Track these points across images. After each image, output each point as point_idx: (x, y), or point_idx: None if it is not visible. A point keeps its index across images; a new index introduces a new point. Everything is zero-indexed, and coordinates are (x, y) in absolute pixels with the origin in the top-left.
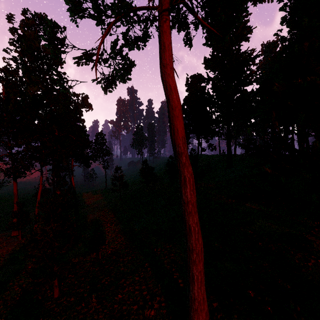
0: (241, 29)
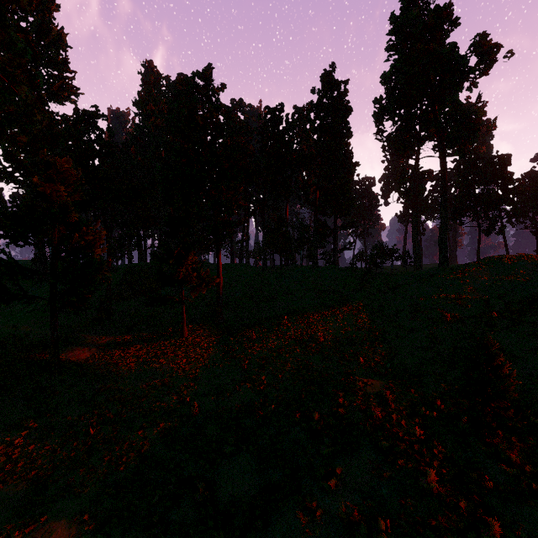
0: (59, 88)
